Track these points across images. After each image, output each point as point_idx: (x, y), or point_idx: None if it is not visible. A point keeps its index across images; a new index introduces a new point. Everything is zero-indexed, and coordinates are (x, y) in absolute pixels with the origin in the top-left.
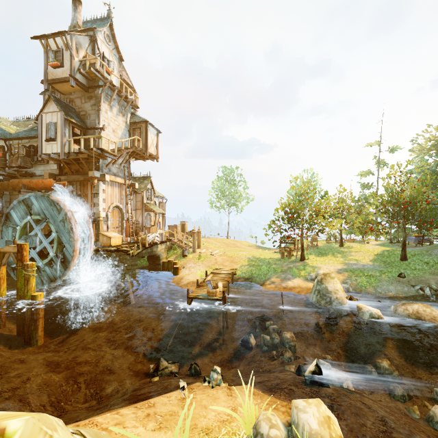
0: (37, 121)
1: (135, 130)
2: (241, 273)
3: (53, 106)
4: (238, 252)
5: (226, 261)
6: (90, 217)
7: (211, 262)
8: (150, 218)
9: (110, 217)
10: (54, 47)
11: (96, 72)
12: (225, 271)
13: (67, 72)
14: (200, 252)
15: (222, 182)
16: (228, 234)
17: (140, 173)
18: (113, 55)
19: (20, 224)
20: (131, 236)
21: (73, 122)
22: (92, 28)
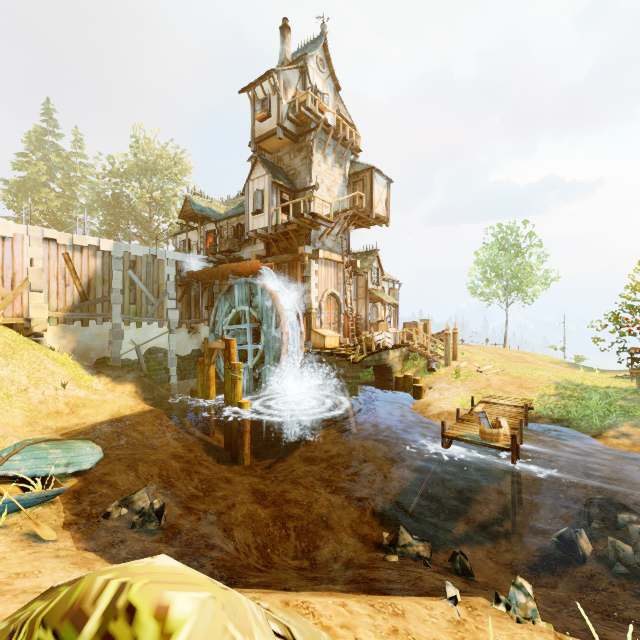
0: (245, 192)
1: (356, 184)
2: (544, 408)
3: (260, 169)
4: (531, 370)
5: (509, 384)
6: (300, 308)
7: (480, 384)
8: (376, 312)
9: (324, 309)
10: (261, 96)
11: (307, 112)
12: (508, 401)
13: (274, 122)
14: (458, 365)
15: (493, 252)
16: (505, 341)
17: (363, 246)
18: (328, 85)
19: (228, 317)
20: (351, 337)
21: (281, 184)
22: (302, 56)
